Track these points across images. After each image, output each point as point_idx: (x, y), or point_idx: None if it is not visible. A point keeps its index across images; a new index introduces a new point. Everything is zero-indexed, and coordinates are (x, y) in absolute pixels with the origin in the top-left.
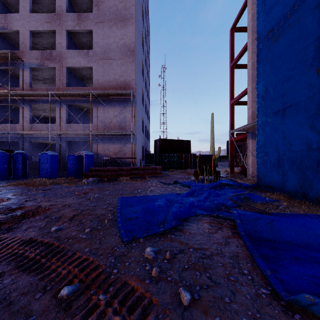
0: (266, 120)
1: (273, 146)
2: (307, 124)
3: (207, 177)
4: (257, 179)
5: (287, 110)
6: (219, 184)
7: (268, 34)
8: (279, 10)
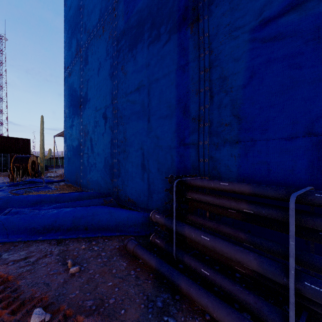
0: (67, 132)
1: (69, 151)
2: (78, 139)
3: (20, 177)
4: (64, 176)
5: (73, 127)
6: (23, 182)
7: (68, 68)
8: (71, 56)
